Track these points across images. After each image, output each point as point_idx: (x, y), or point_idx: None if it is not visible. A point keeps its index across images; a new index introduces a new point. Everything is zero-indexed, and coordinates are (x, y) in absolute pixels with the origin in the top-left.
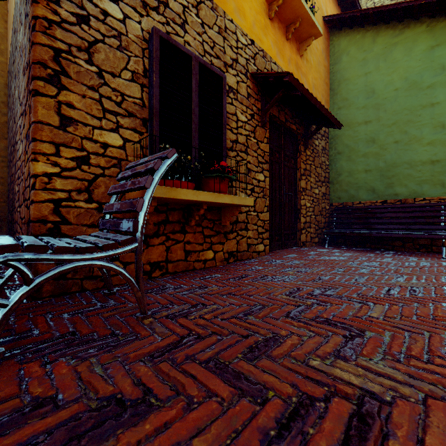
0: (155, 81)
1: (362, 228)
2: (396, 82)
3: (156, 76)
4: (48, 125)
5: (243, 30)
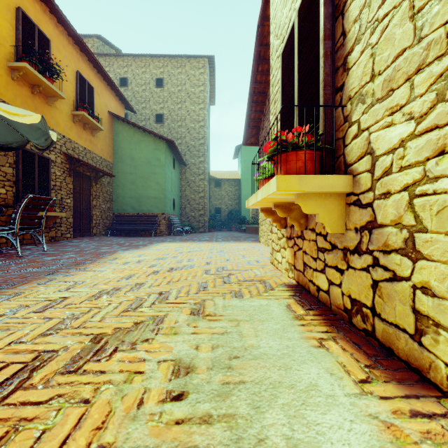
0: (20, 167)
1: (129, 226)
2: (143, 158)
3: (21, 165)
4: None
5: (59, 132)
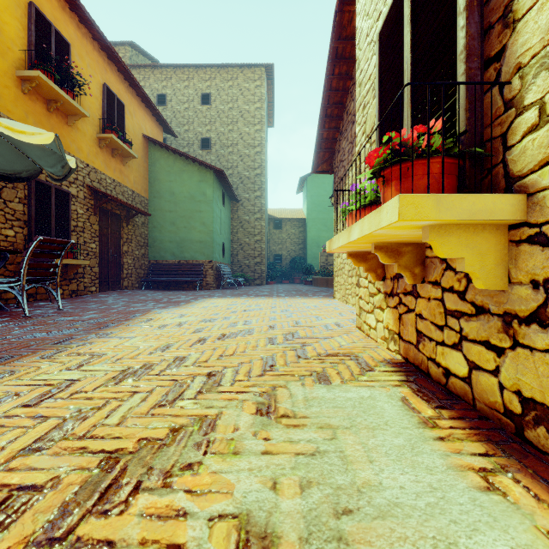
0: (33, 203)
1: (168, 277)
2: (185, 193)
3: (34, 200)
4: None
5: (82, 159)
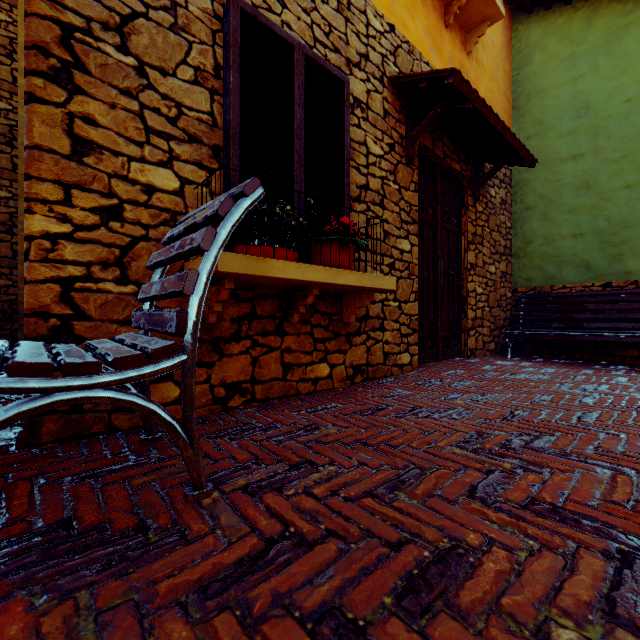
0: (232, 82)
1: (567, 328)
2: (627, 89)
3: (234, 74)
4: (51, 153)
5: (377, 8)
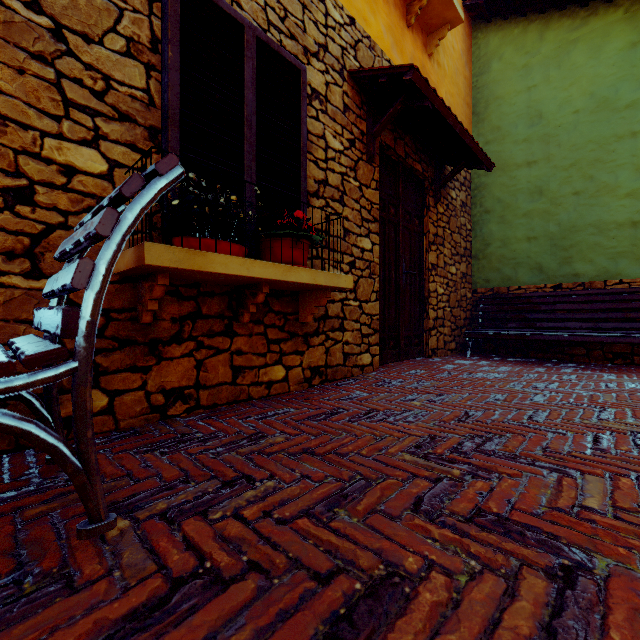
0: (171, 58)
1: (522, 328)
2: (576, 100)
3: (174, 49)
4: None
5: None
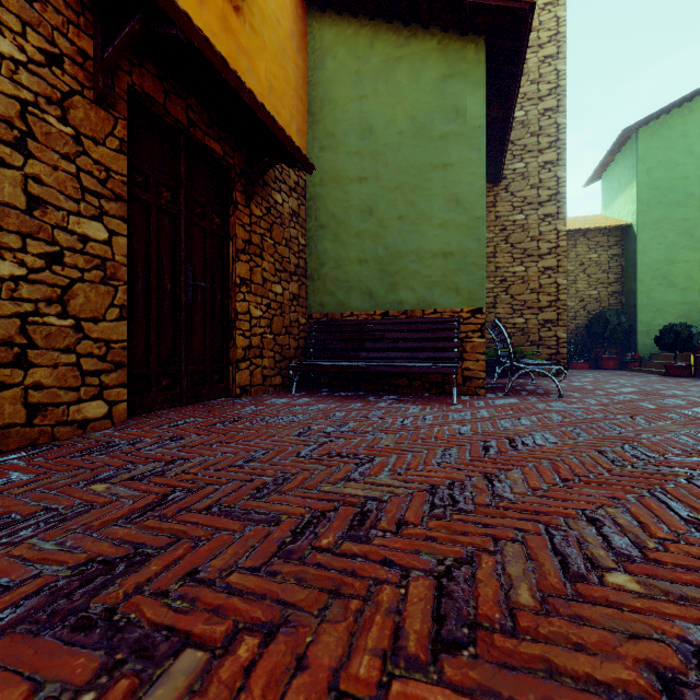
0: None
1: (355, 358)
2: (400, 121)
3: None
4: None
5: None
